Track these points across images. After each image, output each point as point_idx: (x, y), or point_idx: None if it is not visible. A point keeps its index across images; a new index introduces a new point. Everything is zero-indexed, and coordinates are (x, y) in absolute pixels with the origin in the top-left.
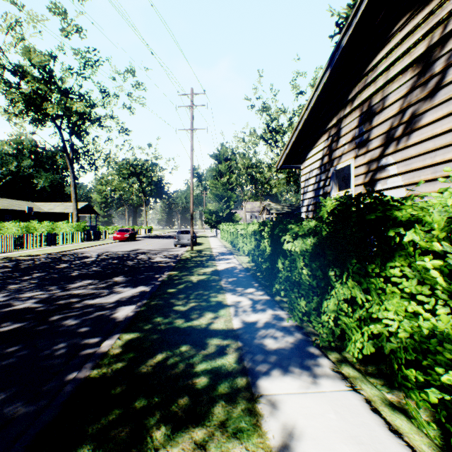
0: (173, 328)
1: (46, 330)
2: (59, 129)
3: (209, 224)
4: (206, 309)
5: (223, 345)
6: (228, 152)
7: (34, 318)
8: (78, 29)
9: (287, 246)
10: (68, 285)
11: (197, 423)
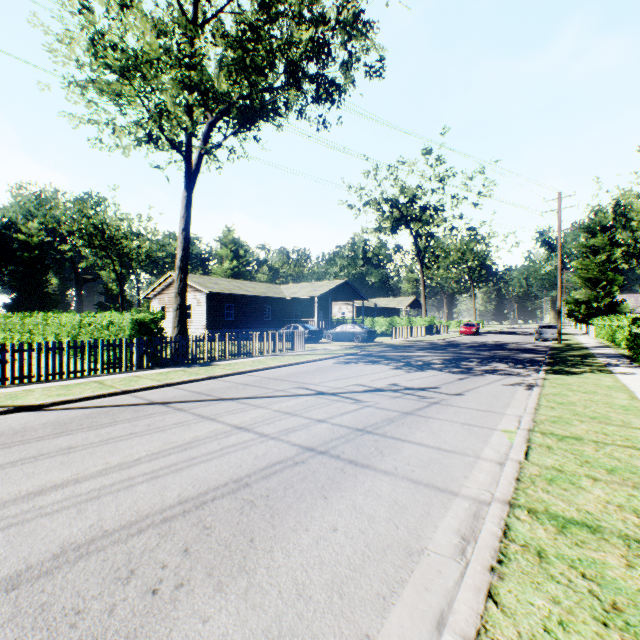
0: (570, 360)
1: (512, 358)
2: (414, 238)
3: (573, 318)
4: (586, 359)
5: (596, 363)
6: (607, 218)
7: (500, 356)
8: (443, 162)
9: (633, 330)
10: (491, 351)
11: (587, 366)
